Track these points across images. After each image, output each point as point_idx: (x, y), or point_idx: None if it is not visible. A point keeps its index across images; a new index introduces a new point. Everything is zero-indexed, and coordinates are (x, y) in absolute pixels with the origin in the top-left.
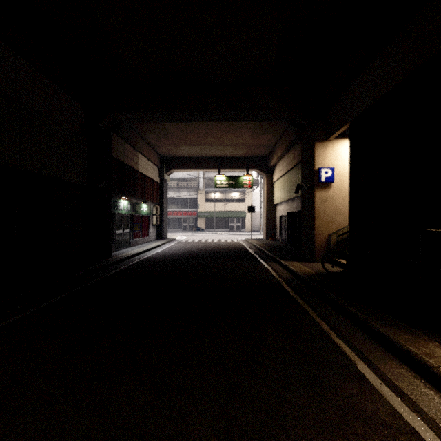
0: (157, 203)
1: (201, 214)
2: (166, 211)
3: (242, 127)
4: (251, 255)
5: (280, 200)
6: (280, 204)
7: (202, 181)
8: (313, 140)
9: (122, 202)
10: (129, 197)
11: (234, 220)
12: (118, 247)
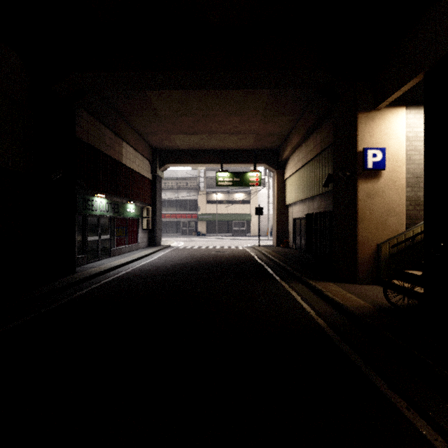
0: (149, 204)
1: (202, 217)
2: (160, 213)
3: (251, 107)
4: (264, 269)
5: (295, 200)
6: (293, 205)
7: (203, 181)
8: (356, 109)
9: (98, 200)
10: (109, 194)
11: (238, 224)
12: (91, 257)
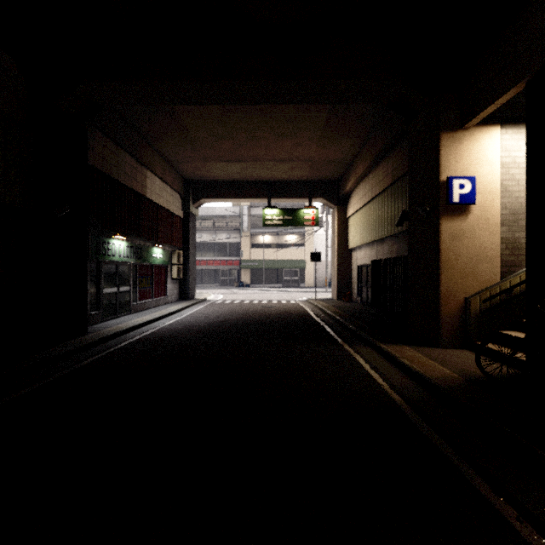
0: (180, 247)
1: (245, 264)
2: (193, 259)
3: (306, 127)
4: (322, 329)
5: (360, 243)
6: (358, 249)
7: (246, 219)
8: (438, 128)
9: (116, 243)
10: (130, 236)
11: (290, 272)
12: (108, 314)
